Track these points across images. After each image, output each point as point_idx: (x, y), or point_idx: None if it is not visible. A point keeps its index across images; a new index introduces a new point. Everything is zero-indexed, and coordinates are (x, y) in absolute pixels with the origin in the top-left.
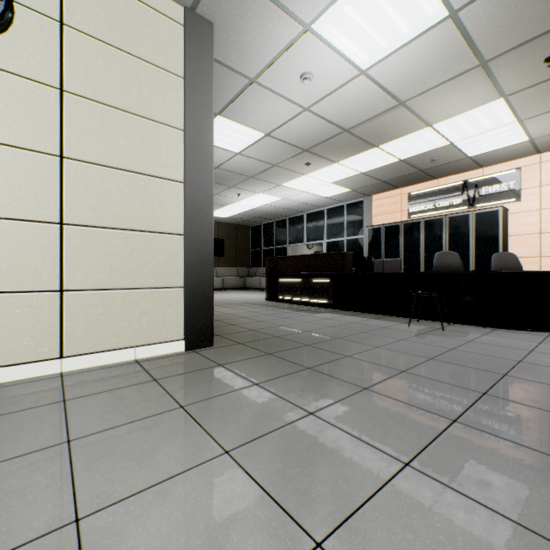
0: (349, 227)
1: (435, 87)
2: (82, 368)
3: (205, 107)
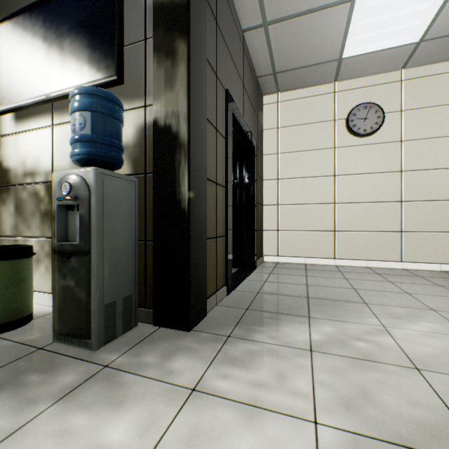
0: None
1: None
2: (410, 268)
3: None
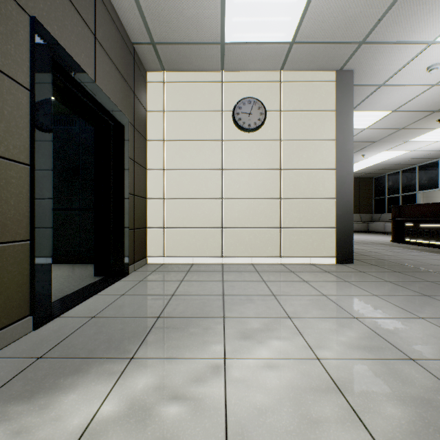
0: None
1: None
2: (288, 263)
3: (348, 122)
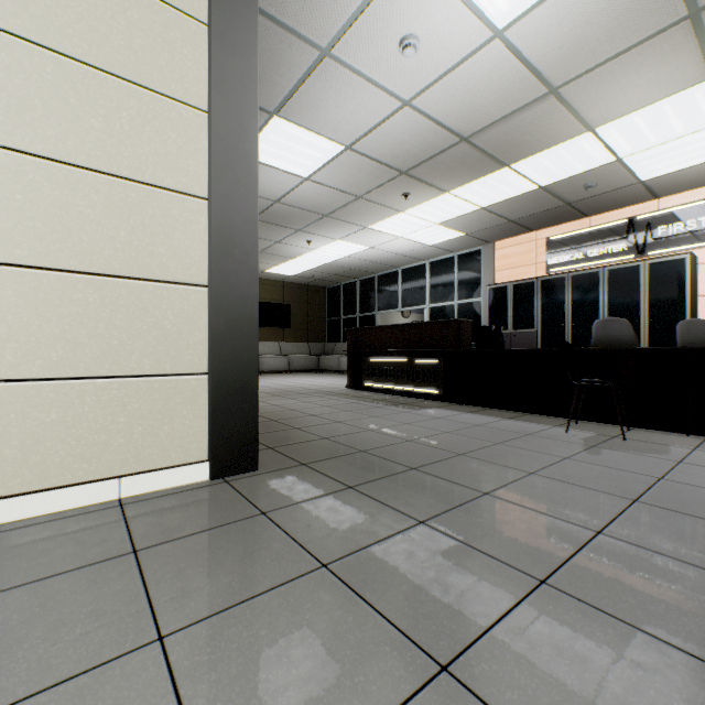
0: (461, 286)
1: (608, 60)
2: (15, 519)
3: (245, 77)
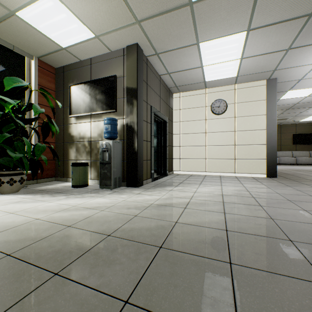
0: None
1: None
2: (239, 176)
3: (273, 105)
